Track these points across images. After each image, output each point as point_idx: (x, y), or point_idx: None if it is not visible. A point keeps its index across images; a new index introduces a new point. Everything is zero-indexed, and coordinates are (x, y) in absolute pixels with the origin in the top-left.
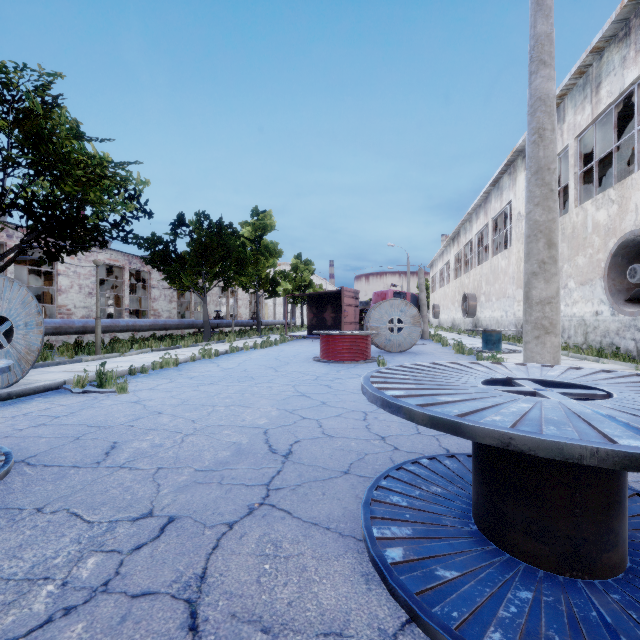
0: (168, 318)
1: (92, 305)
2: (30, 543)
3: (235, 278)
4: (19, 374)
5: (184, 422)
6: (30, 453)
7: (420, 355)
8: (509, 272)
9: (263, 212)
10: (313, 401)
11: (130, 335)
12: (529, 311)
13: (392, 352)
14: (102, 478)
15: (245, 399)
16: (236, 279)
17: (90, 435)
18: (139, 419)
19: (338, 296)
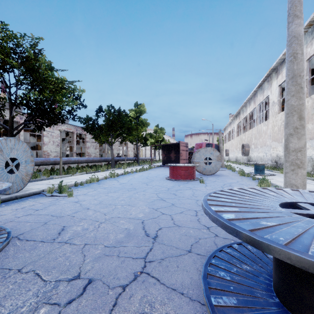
0: (94, 156)
1: (59, 150)
2: (10, 295)
3: (126, 137)
4: (22, 186)
5: (100, 215)
6: (21, 232)
7: (221, 176)
8: (268, 132)
9: (140, 104)
10: (167, 203)
11: (76, 165)
12: (288, 155)
13: (206, 175)
14: (55, 250)
15: (131, 201)
16: (127, 137)
17: (52, 221)
18: (77, 212)
19: (177, 145)
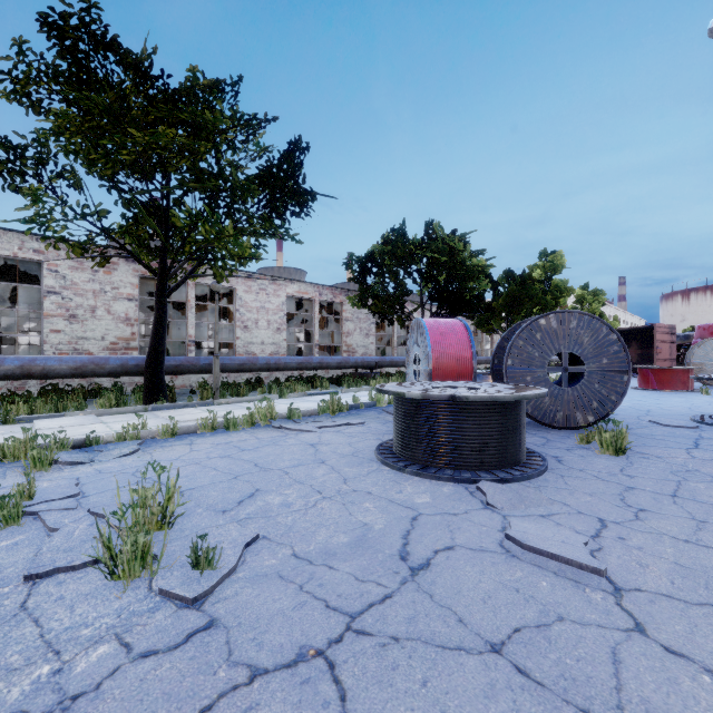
0: None
1: None
2: None
3: None
4: None
5: None
6: None
7: None
8: None
9: (551, 252)
10: (649, 402)
11: None
12: None
13: None
14: None
15: None
16: None
17: None
18: None
19: (646, 332)
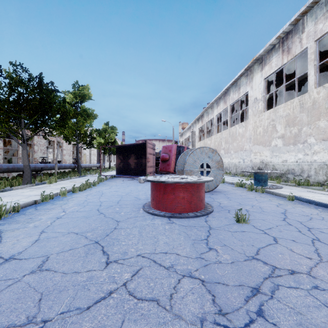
0: None
1: None
2: None
3: (55, 128)
4: None
5: None
6: None
7: (229, 195)
8: (246, 135)
9: (82, 86)
10: None
11: None
12: None
13: None
14: None
15: None
16: (56, 129)
17: None
18: None
19: (139, 148)
